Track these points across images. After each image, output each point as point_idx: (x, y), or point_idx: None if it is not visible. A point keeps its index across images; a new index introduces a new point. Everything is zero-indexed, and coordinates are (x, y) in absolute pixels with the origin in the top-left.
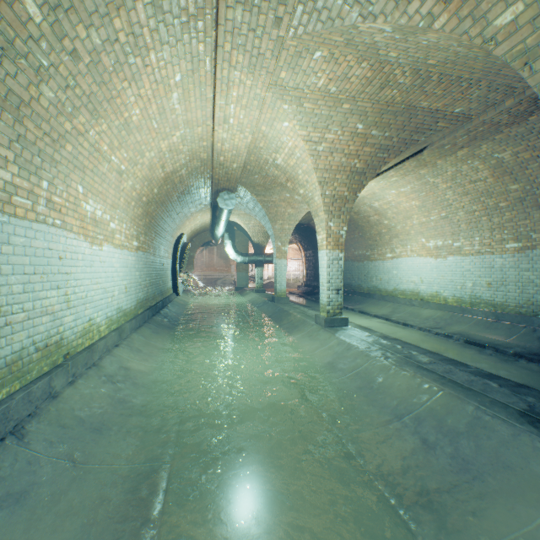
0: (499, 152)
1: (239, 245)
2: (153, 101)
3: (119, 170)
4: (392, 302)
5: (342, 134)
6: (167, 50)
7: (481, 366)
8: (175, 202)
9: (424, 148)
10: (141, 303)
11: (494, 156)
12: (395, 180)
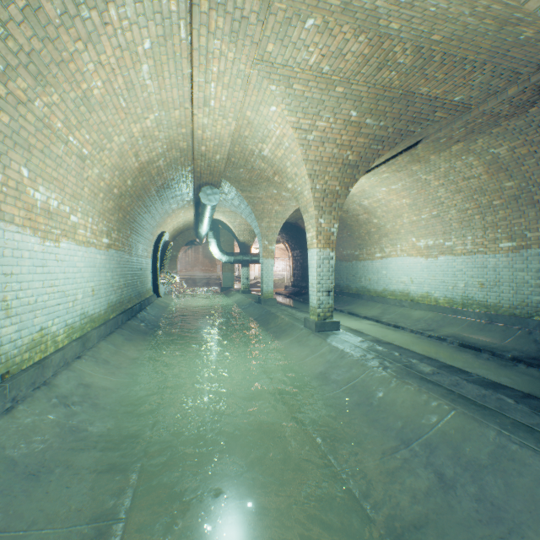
0: (496, 147)
1: (224, 244)
2: (119, 72)
3: (80, 154)
4: (382, 303)
5: (334, 122)
6: (131, 5)
7: (481, 373)
8: (154, 197)
9: (419, 142)
10: (113, 306)
11: (490, 151)
12: (386, 176)
